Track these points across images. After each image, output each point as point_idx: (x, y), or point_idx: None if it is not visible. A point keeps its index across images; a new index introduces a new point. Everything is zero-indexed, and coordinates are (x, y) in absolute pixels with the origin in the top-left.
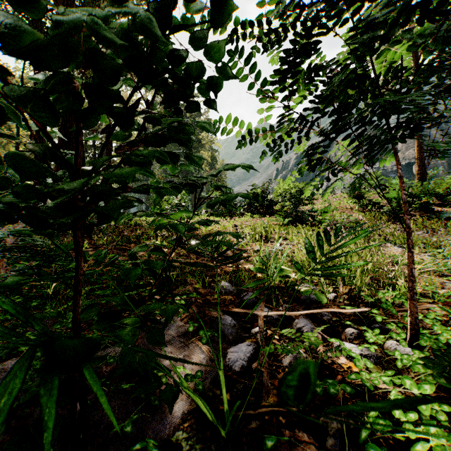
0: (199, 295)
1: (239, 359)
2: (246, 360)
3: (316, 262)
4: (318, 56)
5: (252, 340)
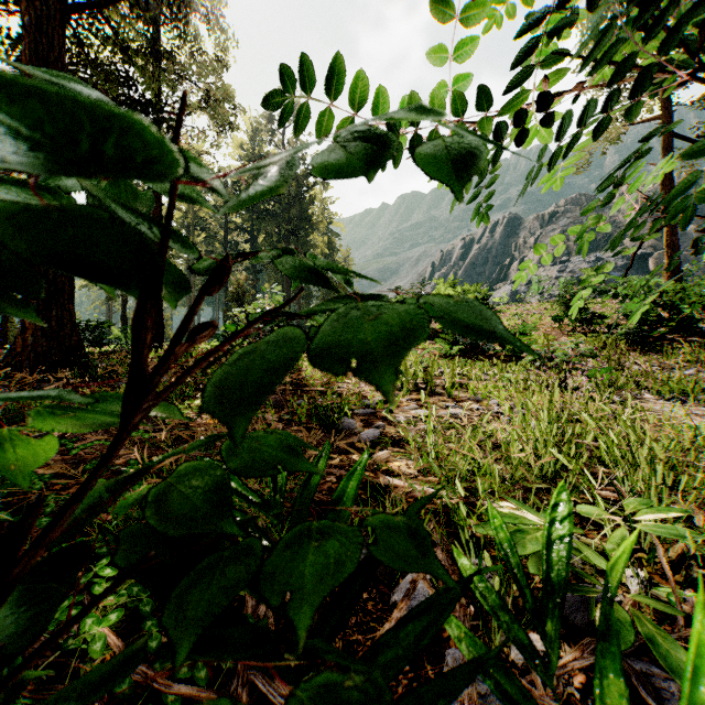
0: None
1: None
2: None
3: None
4: None
5: None
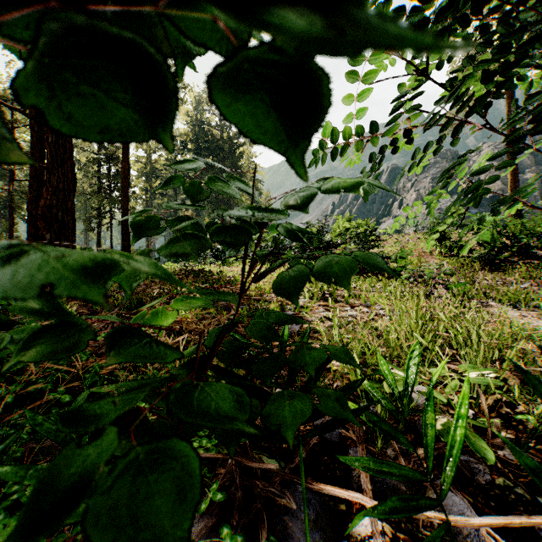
0: None
1: None
2: None
3: None
4: None
5: None
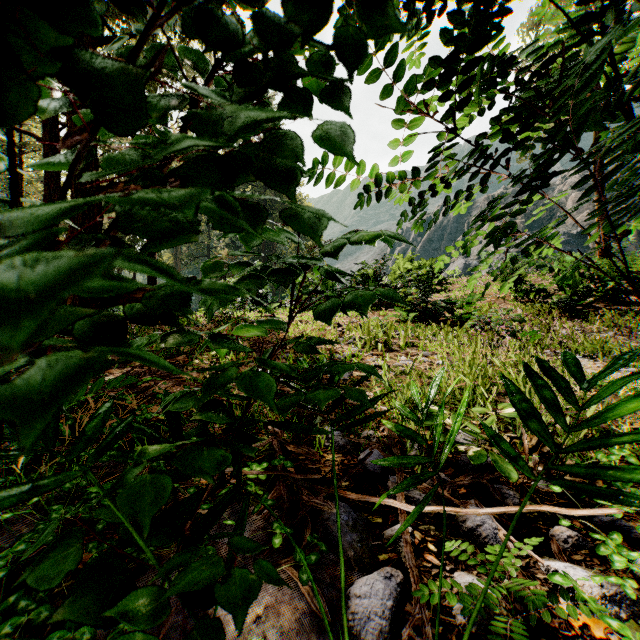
0: (289, 461)
1: (374, 615)
2: (387, 616)
3: (555, 447)
4: (501, 42)
5: (390, 555)
